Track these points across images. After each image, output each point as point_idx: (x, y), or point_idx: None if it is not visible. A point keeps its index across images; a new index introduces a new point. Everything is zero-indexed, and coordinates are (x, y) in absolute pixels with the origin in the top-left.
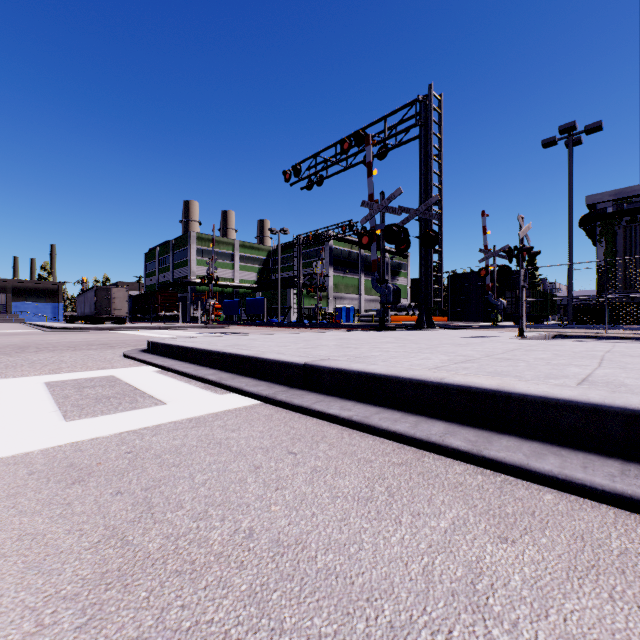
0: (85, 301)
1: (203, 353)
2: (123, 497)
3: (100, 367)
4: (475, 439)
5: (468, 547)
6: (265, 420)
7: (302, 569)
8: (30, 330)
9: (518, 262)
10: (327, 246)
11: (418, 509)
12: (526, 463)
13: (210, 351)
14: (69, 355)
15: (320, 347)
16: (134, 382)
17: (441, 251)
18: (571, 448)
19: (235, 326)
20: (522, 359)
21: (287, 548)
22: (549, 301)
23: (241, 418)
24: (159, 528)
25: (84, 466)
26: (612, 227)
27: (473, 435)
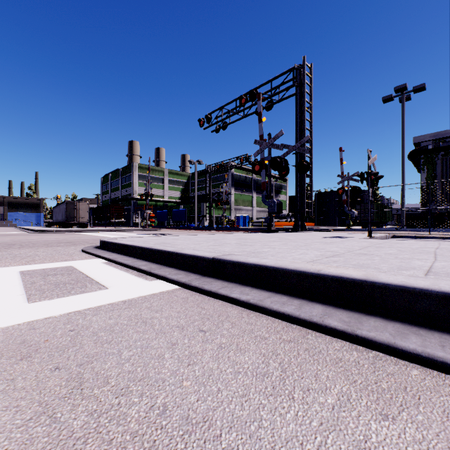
0: (58, 211)
1: (139, 249)
2: (60, 373)
3: (63, 259)
4: (348, 320)
5: (355, 425)
6: (182, 302)
7: (208, 449)
8: (19, 232)
9: (367, 183)
10: (230, 173)
11: (307, 384)
12: (393, 342)
13: (144, 248)
14: (42, 250)
15: (225, 245)
16: (86, 271)
17: (311, 176)
18: (427, 328)
19: (164, 229)
20: (376, 254)
21: (195, 426)
22: (387, 211)
23: (164, 300)
24: (85, 404)
25: (33, 343)
26: (431, 159)
27: (346, 316)
